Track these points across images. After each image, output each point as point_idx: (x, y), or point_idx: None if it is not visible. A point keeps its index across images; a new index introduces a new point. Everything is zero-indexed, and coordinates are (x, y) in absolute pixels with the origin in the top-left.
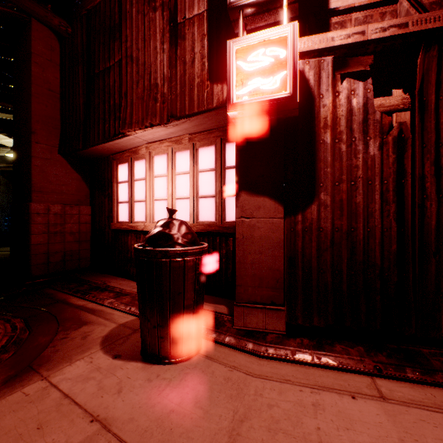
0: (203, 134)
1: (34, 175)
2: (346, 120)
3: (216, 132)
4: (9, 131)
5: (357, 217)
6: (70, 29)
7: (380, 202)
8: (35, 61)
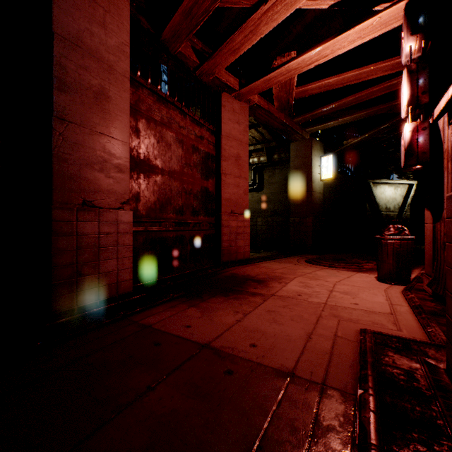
0: None
1: None
2: (450, 154)
3: None
4: None
5: None
6: None
7: None
8: None
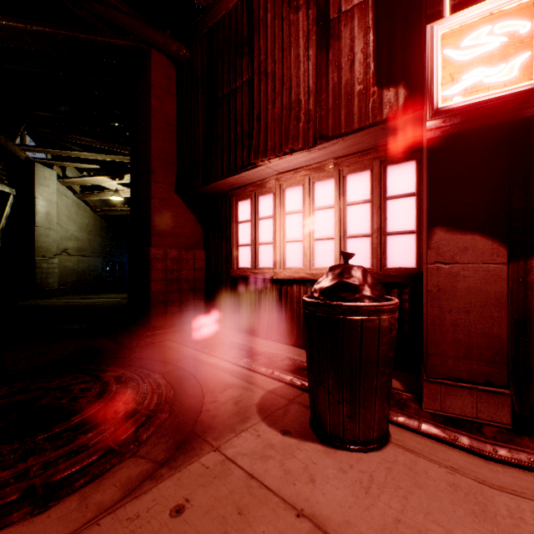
0: (355, 157)
1: (154, 217)
2: None
3: (373, 153)
4: (110, 173)
5: None
6: (188, 53)
7: None
8: (154, 94)
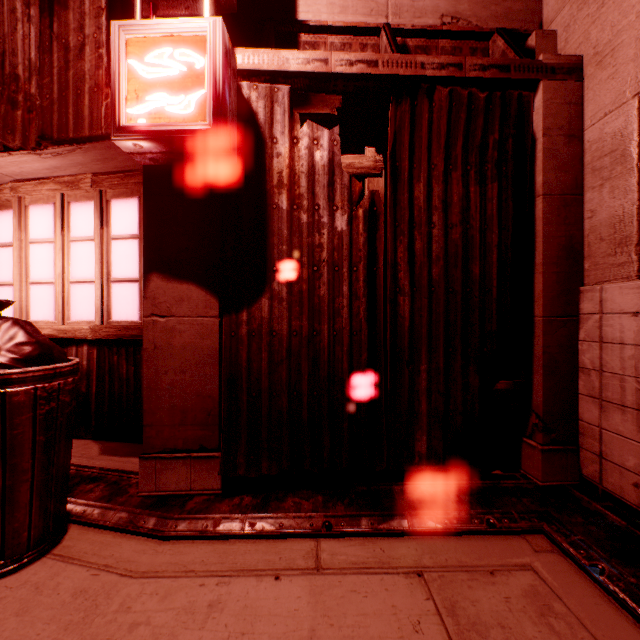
0: (118, 177)
1: None
2: (307, 179)
3: (139, 176)
4: None
5: (321, 315)
6: None
7: (349, 296)
8: None
